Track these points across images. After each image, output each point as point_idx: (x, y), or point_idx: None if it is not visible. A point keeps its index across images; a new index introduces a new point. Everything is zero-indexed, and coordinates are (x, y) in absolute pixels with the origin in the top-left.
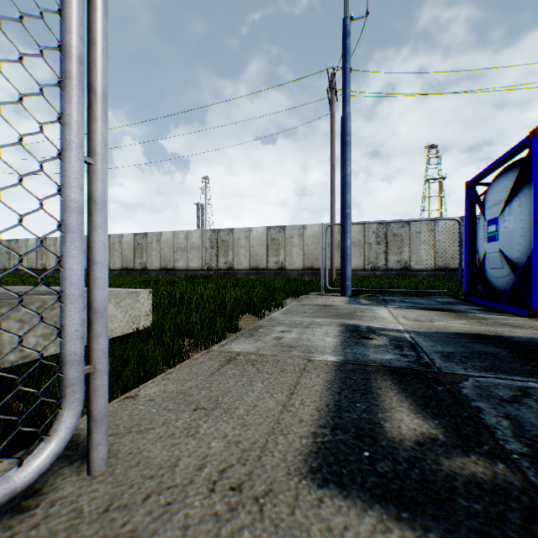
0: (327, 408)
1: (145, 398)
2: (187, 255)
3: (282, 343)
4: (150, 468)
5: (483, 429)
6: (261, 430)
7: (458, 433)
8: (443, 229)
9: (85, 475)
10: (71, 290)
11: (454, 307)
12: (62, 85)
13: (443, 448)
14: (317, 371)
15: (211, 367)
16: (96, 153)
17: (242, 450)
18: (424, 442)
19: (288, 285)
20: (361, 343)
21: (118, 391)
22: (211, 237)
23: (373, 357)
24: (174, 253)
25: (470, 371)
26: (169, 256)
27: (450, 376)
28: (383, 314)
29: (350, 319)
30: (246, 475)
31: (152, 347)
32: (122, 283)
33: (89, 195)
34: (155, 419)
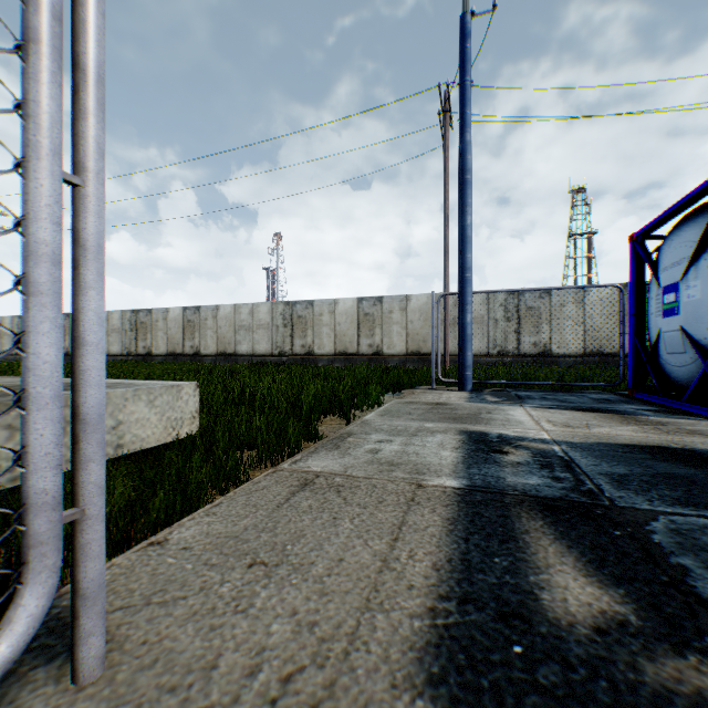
0: (449, 566)
1: (178, 546)
2: (252, 335)
3: (380, 459)
4: (171, 672)
5: (698, 606)
6: (350, 603)
7: (659, 612)
8: (596, 301)
9: (68, 683)
10: (39, 388)
11: (616, 406)
12: (24, 53)
13: (640, 640)
14: (431, 504)
15: (278, 496)
16: (85, 168)
17: (319, 639)
18: (607, 629)
19: (387, 375)
20: (491, 459)
21: (142, 530)
22: (284, 312)
23: (512, 481)
24: (235, 333)
25: (658, 505)
26: (229, 337)
27: (629, 512)
28: (519, 417)
29: (474, 424)
30: (325, 688)
31: (197, 464)
32: (166, 373)
33: (74, 236)
34: (190, 582)
